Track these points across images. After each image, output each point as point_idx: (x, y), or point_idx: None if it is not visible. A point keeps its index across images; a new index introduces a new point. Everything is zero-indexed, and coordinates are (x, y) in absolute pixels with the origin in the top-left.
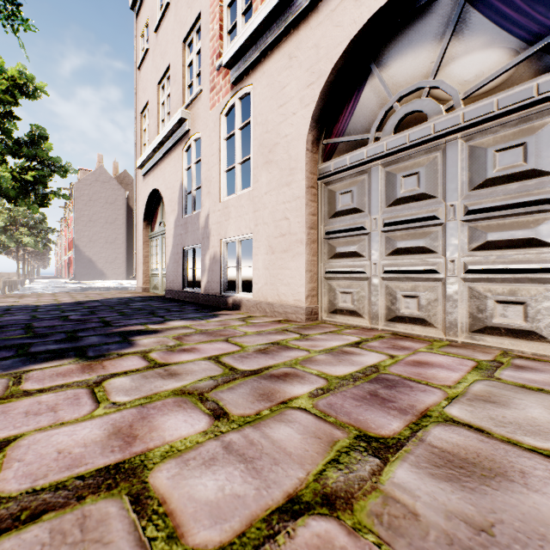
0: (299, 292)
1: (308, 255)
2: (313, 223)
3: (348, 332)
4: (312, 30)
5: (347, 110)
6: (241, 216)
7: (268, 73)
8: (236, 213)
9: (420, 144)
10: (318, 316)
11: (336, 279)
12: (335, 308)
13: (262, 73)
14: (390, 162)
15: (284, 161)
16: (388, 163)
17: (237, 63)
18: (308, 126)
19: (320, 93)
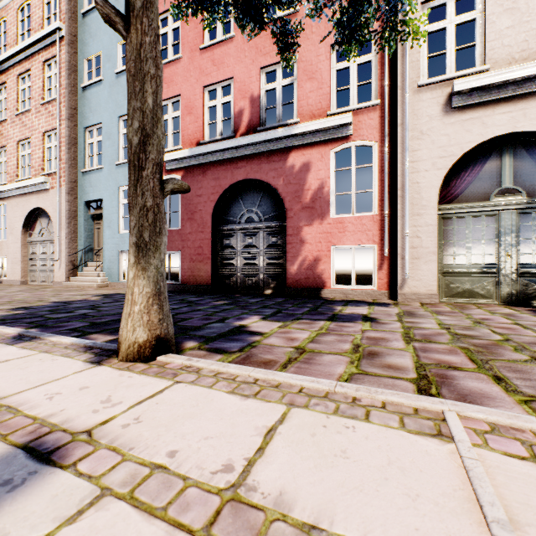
0: (20, 276)
1: (23, 265)
2: (26, 255)
3: (28, 285)
4: (23, 201)
5: (35, 225)
6: (3, 249)
7: (12, 204)
8: (2, 247)
9: (45, 241)
10: (28, 283)
11: (32, 272)
12: (32, 280)
13: (10, 202)
14: (41, 243)
15: (16, 235)
16: (41, 243)
17: (1, 193)
18: (22, 228)
19: (25, 220)
